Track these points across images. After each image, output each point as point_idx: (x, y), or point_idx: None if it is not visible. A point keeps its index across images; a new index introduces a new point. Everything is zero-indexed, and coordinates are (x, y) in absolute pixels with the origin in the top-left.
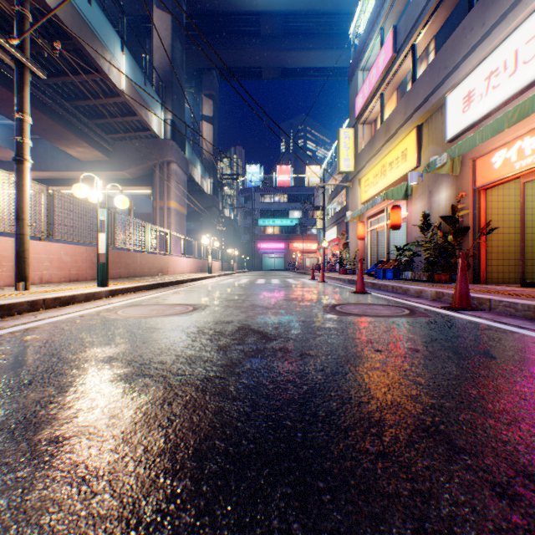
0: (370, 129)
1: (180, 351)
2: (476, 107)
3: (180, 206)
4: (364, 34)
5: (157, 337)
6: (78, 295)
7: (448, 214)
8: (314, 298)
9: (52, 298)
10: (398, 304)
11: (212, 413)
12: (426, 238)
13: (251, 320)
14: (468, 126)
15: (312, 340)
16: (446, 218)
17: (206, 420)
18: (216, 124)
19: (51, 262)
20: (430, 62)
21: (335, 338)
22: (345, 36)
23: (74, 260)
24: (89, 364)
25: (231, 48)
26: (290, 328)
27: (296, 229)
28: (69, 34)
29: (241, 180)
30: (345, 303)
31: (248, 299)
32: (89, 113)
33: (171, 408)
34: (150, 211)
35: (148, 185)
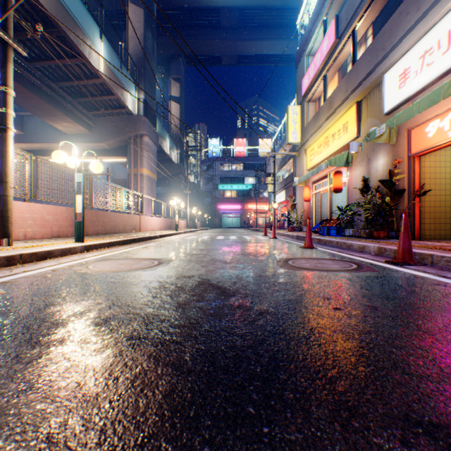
0: (315, 106)
1: (139, 309)
2: (412, 83)
3: (151, 172)
4: (310, 24)
5: (119, 292)
6: (55, 250)
7: (385, 178)
8: (268, 252)
9: (29, 253)
10: (344, 259)
11: (162, 394)
12: (366, 199)
13: (210, 275)
14: (404, 100)
15: (269, 296)
16: (384, 182)
17: (154, 406)
18: (182, 103)
19: (34, 221)
20: (368, 45)
21: (292, 294)
22: (292, 28)
23: (56, 219)
24: (42, 325)
25: (195, 39)
26: (248, 283)
27: (250, 193)
28: (54, 23)
29: (203, 151)
30: (296, 257)
31: (209, 254)
32: (73, 93)
33: (116, 386)
34: (126, 178)
35: (124, 155)
